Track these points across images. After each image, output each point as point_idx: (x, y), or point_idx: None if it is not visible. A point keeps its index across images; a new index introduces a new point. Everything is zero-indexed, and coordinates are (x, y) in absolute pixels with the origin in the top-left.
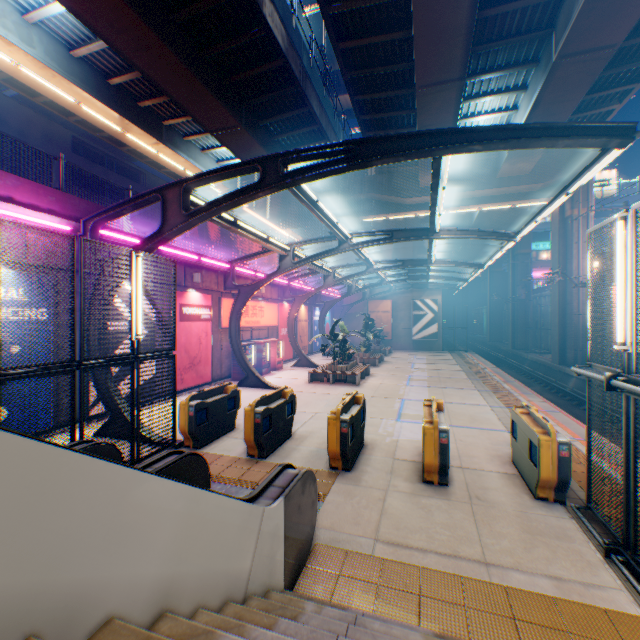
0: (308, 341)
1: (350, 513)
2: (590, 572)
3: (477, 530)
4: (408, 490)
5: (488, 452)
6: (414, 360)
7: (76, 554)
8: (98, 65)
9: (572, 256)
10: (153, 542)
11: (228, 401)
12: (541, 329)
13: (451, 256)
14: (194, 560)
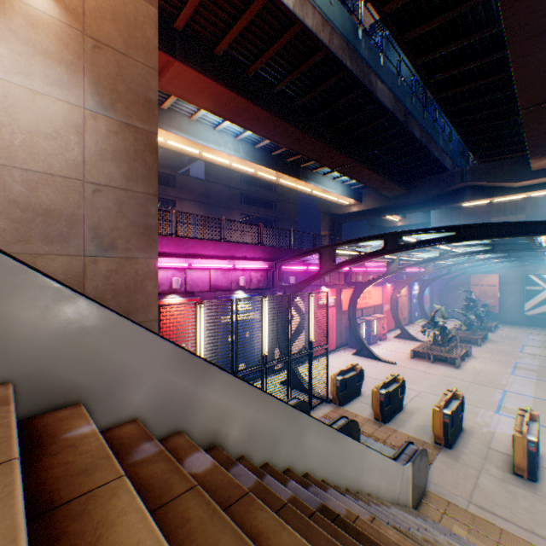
0: (406, 312)
1: (450, 478)
2: None
3: None
4: (498, 476)
5: None
6: (524, 341)
7: (363, 471)
8: (266, 147)
9: None
10: (374, 472)
11: (356, 376)
12: None
13: None
14: (383, 481)
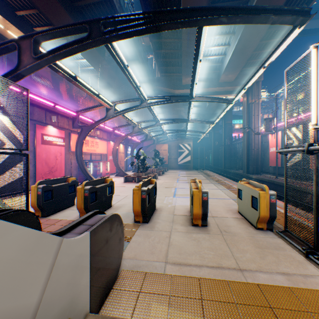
0: (124, 164)
1: (148, 247)
2: (303, 267)
3: (230, 249)
4: (184, 230)
5: (225, 208)
6: (179, 173)
7: None
8: None
9: (252, 122)
10: None
11: (69, 187)
12: (237, 158)
13: (196, 125)
14: None
